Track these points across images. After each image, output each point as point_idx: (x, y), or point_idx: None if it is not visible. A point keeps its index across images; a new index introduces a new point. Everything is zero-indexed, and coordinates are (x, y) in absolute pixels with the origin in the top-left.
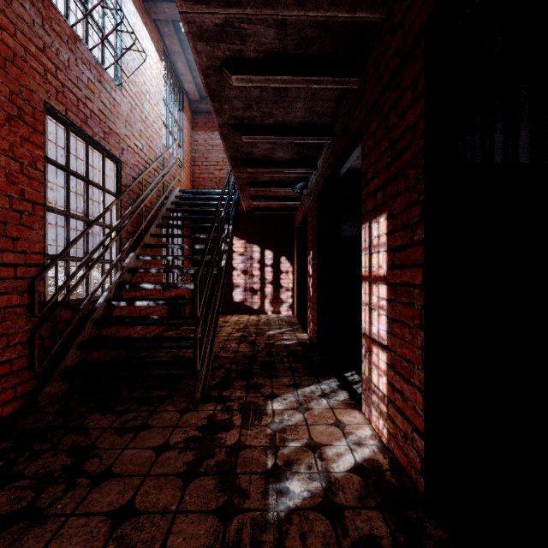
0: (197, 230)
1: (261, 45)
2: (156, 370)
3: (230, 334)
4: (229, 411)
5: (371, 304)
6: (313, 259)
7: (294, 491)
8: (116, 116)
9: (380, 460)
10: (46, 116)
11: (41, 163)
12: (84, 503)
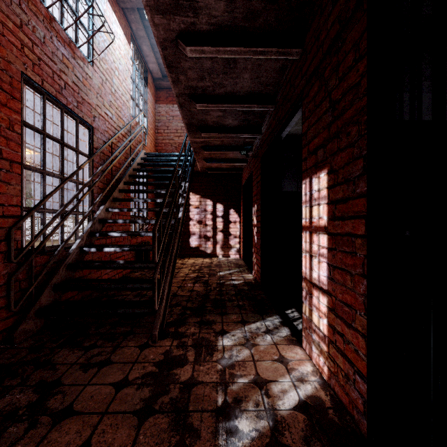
0: (160, 187)
1: (212, 18)
2: (120, 309)
3: (187, 275)
4: (184, 347)
5: (311, 251)
6: (258, 211)
7: (243, 431)
8: (88, 88)
9: (322, 397)
10: (24, 85)
11: (18, 127)
12: (43, 443)
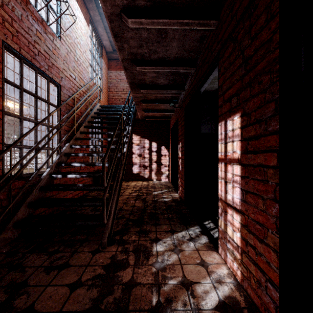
0: (111, 130)
1: None
2: (78, 222)
3: (130, 194)
4: (126, 252)
5: (226, 178)
6: (182, 147)
7: None
8: (56, 56)
9: (237, 297)
10: (6, 52)
11: (0, 82)
12: None
